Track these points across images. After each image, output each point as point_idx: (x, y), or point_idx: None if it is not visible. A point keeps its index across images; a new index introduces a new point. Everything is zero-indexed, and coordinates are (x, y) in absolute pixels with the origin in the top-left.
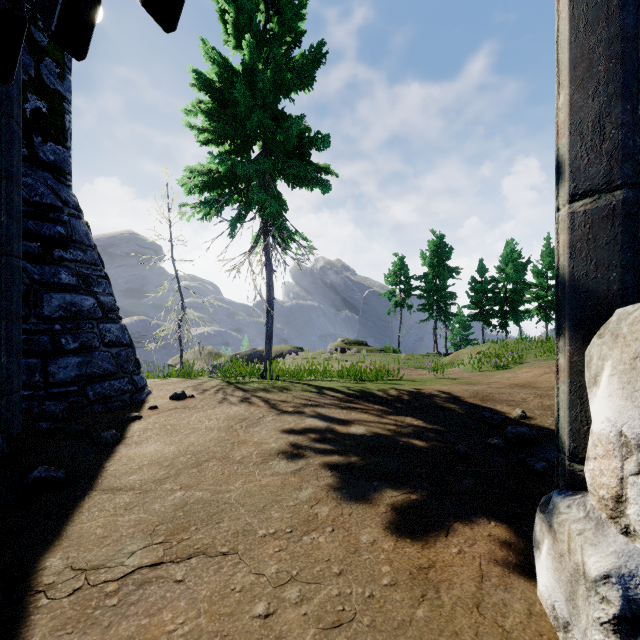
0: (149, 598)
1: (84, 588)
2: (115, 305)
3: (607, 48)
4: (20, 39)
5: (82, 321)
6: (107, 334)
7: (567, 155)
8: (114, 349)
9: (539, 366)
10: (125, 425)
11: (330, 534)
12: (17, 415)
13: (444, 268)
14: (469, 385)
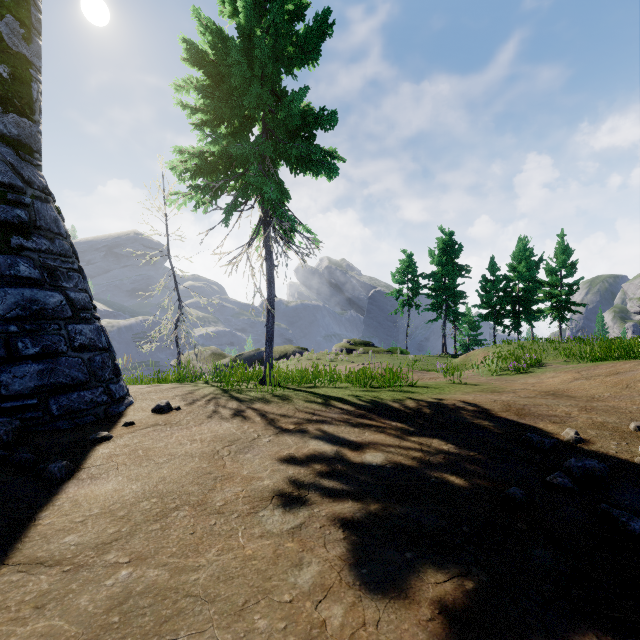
0: None
1: None
2: (90, 303)
3: None
4: None
5: (46, 321)
6: (77, 336)
7: None
8: (86, 354)
9: (565, 370)
10: (88, 449)
11: None
12: None
13: (453, 266)
14: (494, 393)
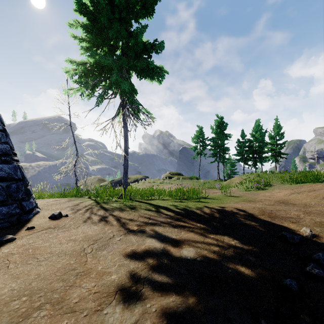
0: None
1: None
2: (10, 151)
3: None
4: None
5: None
6: None
7: None
8: (5, 183)
9: (285, 188)
10: None
11: None
12: None
13: (223, 134)
14: (251, 202)
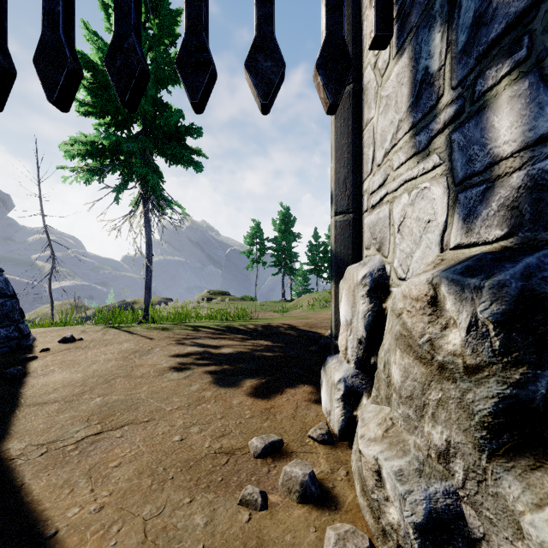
0: (102, 447)
1: (49, 451)
2: None
3: (348, 148)
4: (11, 86)
5: None
6: None
7: (334, 193)
8: None
9: None
10: (23, 364)
11: (214, 403)
12: None
13: (290, 233)
14: (304, 319)
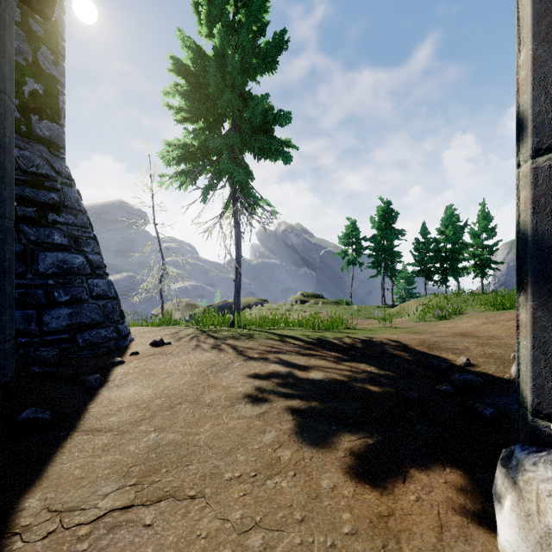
0: (118, 543)
1: (58, 531)
2: (102, 263)
3: None
4: None
5: (73, 277)
6: (95, 288)
7: (530, 110)
8: (101, 301)
9: (478, 317)
10: (109, 369)
11: (292, 478)
12: (10, 361)
13: (391, 230)
14: (415, 334)
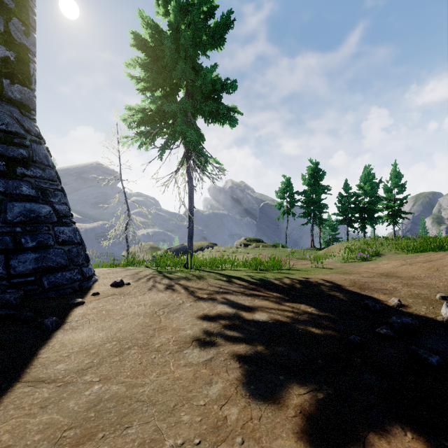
0: None
1: None
2: (69, 212)
3: None
4: None
5: (40, 224)
6: (61, 235)
7: None
8: (66, 247)
9: (396, 259)
10: (69, 310)
11: (240, 447)
12: None
13: (319, 186)
14: (345, 274)
